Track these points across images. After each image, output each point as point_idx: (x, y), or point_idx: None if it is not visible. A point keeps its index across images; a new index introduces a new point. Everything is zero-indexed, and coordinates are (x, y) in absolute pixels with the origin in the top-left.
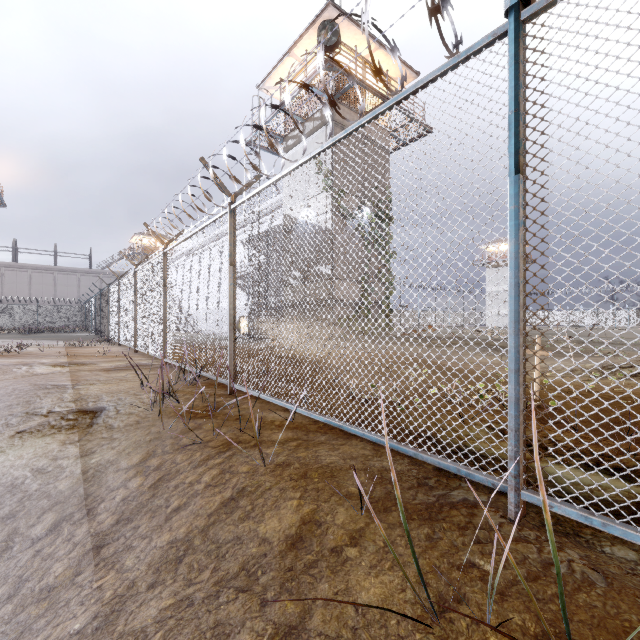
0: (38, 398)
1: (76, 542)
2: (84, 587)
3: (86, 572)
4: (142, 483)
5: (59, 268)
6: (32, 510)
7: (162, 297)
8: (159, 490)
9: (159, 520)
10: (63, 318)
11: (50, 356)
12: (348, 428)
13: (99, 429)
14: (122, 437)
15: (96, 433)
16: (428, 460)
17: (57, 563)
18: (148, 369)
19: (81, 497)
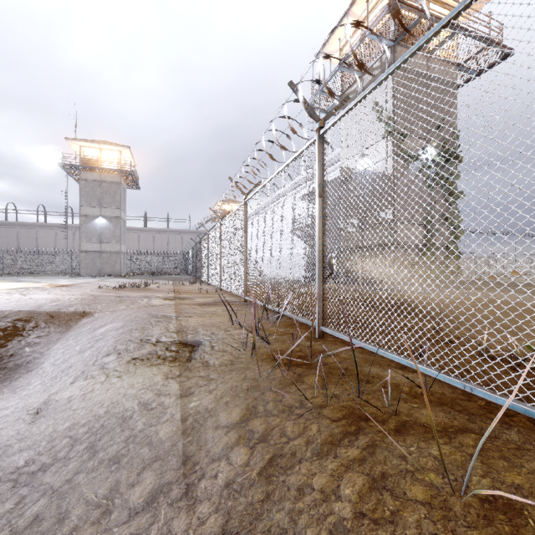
0: (150, 327)
1: None
2: None
3: None
4: (247, 461)
5: (170, 230)
6: (134, 460)
7: (243, 242)
8: (274, 489)
9: None
10: (172, 265)
11: (163, 291)
12: None
13: (196, 366)
14: (218, 379)
15: (194, 370)
16: None
17: None
18: (232, 305)
19: (179, 459)
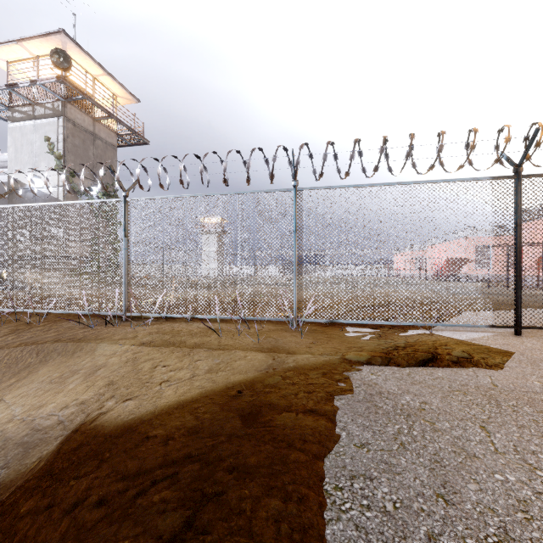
0: None
1: None
2: None
3: None
4: None
5: None
6: None
7: None
8: None
9: None
10: None
11: None
12: (76, 312)
13: None
14: None
15: None
16: (105, 313)
17: None
18: None
19: None
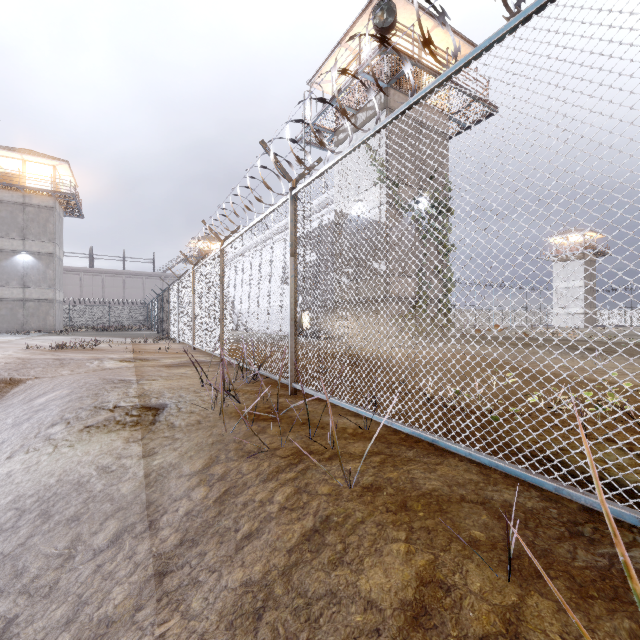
0: (106, 392)
1: (137, 562)
2: (145, 632)
3: (147, 608)
4: (206, 495)
5: (127, 272)
6: (95, 514)
7: (219, 294)
8: (226, 507)
9: (228, 549)
10: (130, 318)
11: (118, 352)
12: (446, 444)
13: (161, 428)
14: (184, 438)
15: (158, 432)
16: (581, 500)
17: (117, 587)
18: (206, 366)
19: (143, 505)
